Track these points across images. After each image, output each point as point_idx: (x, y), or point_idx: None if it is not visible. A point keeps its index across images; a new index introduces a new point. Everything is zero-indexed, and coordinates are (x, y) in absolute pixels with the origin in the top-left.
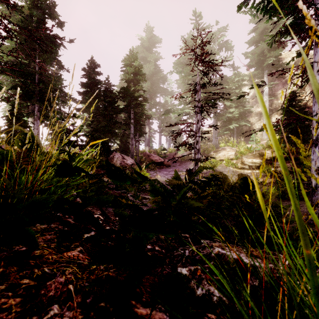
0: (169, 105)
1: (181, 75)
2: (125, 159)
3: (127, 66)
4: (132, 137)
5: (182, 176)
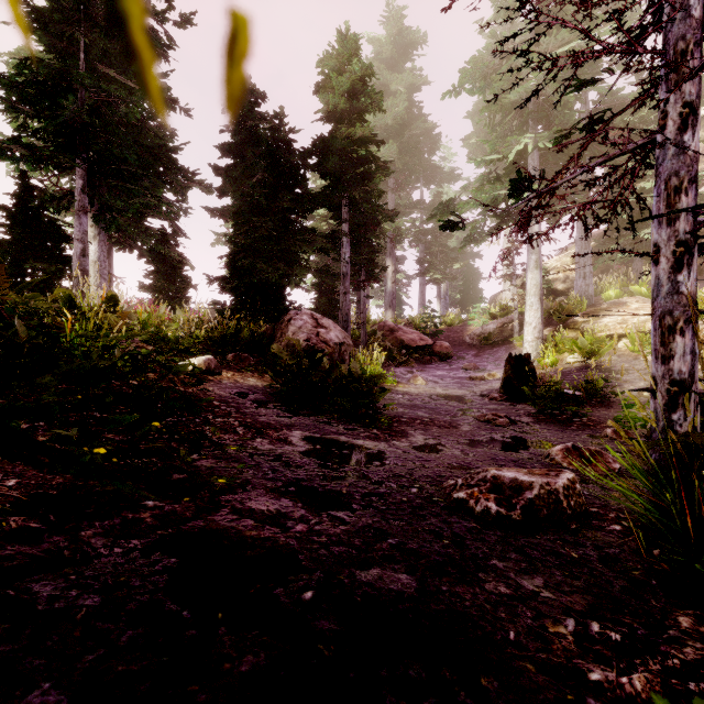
0: None
1: (485, 96)
2: (322, 329)
3: (331, 79)
4: (345, 272)
5: (489, 383)
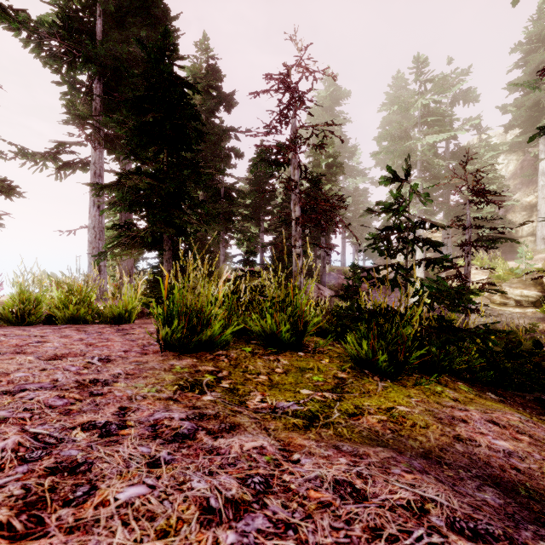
0: (361, 195)
1: (393, 155)
2: (321, 290)
3: (316, 154)
4: (324, 256)
5: None
